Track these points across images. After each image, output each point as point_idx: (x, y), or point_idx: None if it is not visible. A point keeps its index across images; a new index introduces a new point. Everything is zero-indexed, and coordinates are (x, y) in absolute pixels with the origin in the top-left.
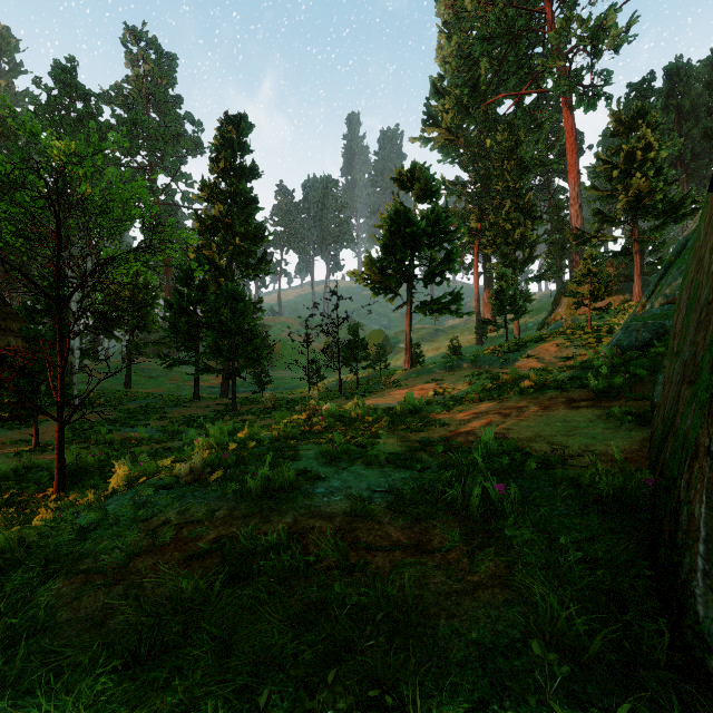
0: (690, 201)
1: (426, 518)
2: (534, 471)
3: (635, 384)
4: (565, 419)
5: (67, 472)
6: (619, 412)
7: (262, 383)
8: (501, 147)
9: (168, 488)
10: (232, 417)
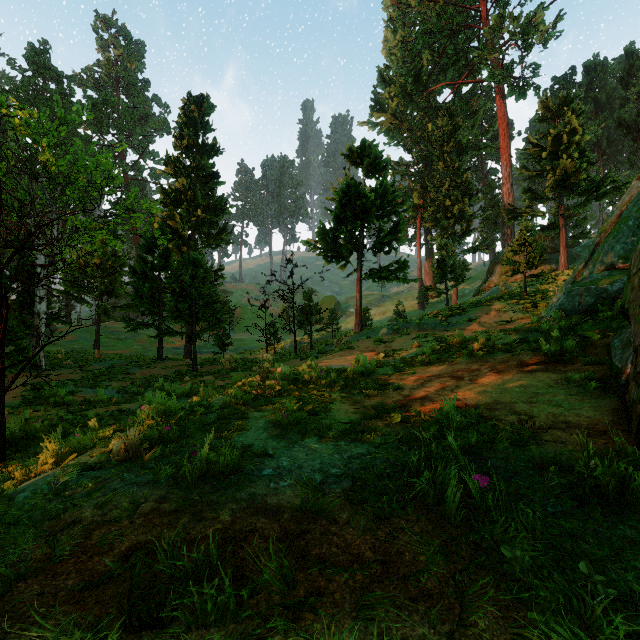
0: (609, 180)
1: (391, 516)
2: (505, 447)
3: (587, 348)
4: (522, 384)
5: (13, 439)
6: (578, 377)
7: (223, 345)
8: (442, 131)
9: (97, 468)
10: (192, 377)
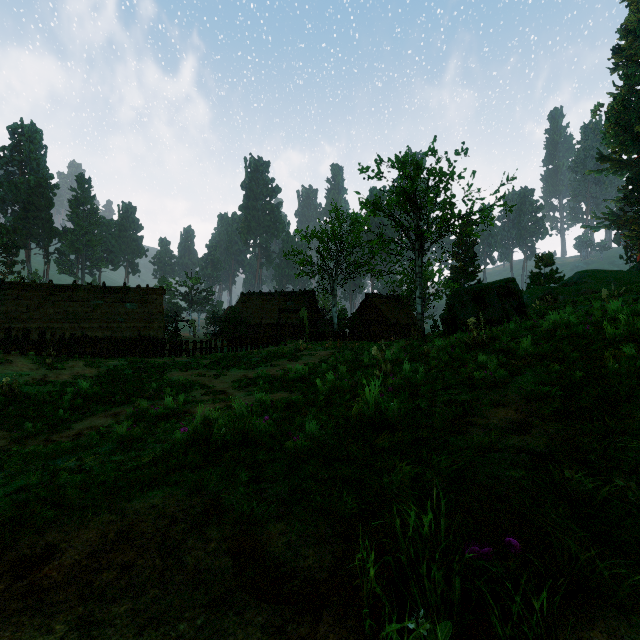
0: None
1: None
2: None
3: None
4: None
5: None
6: None
7: None
8: None
9: None
10: None
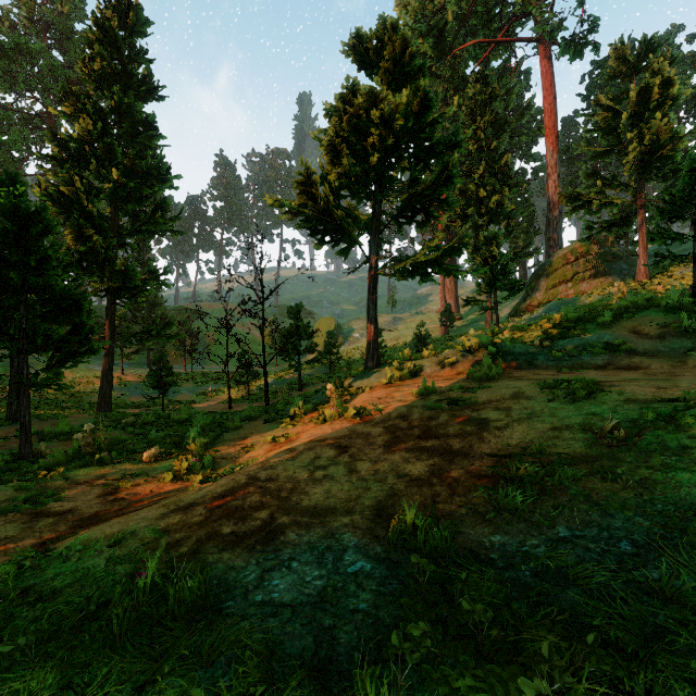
0: None
1: None
2: None
3: None
4: None
5: None
6: None
7: (162, 385)
8: (473, 101)
9: None
10: None
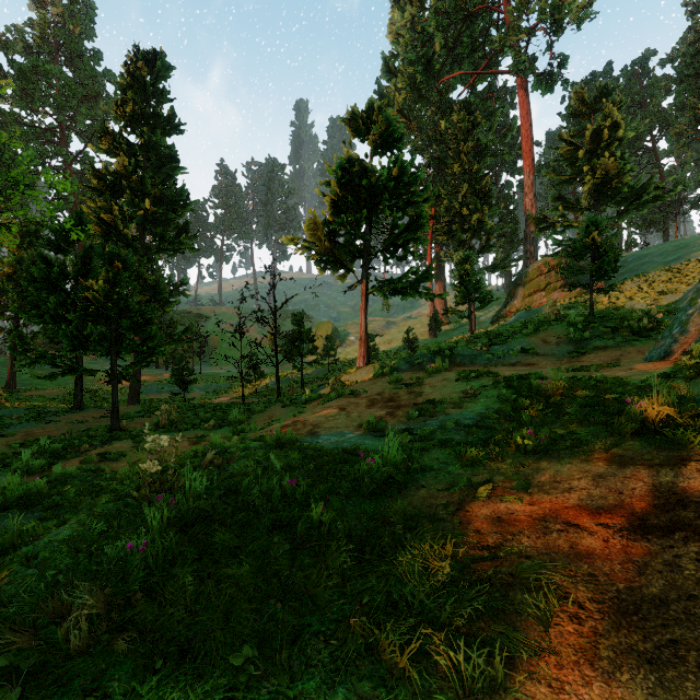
0: (653, 187)
1: None
2: None
3: None
4: None
5: None
6: None
7: (184, 383)
8: (457, 128)
9: None
10: (99, 443)
